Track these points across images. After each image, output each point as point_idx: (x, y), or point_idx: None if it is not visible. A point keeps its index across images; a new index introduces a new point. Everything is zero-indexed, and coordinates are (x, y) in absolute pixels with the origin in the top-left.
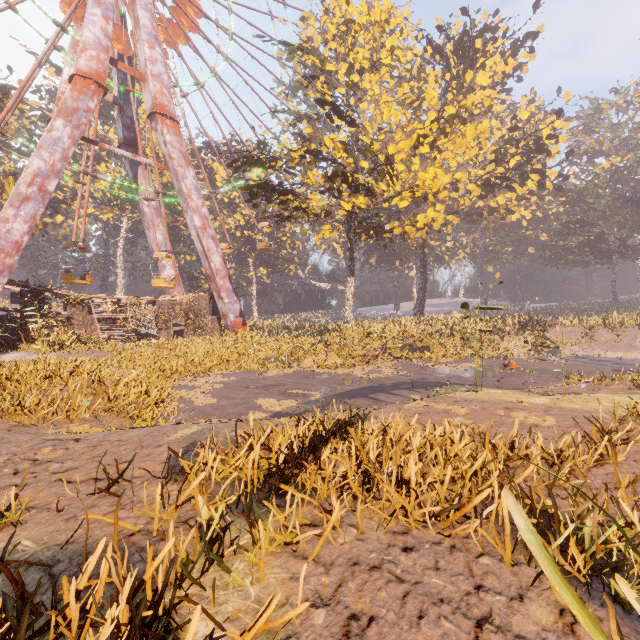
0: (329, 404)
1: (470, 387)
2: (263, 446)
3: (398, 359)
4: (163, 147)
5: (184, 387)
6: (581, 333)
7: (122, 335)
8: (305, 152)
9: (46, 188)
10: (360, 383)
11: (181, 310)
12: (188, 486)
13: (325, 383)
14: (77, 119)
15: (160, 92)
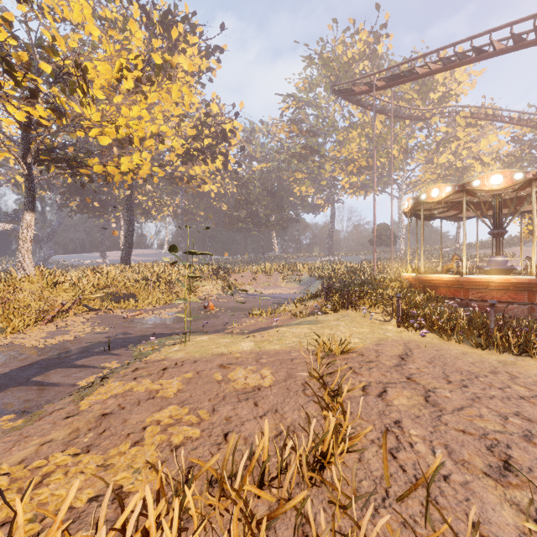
0: None
1: (178, 337)
2: None
3: (98, 311)
4: None
5: None
6: (250, 277)
7: None
8: None
9: None
10: (25, 357)
11: None
12: None
13: None
14: None
15: None
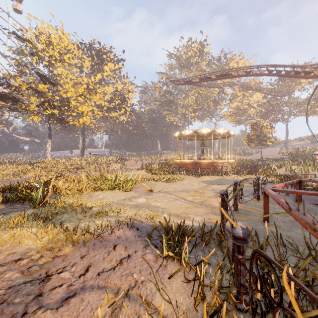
0: None
1: None
2: None
3: (72, 172)
4: None
5: None
6: (134, 162)
7: None
8: (28, 86)
9: None
10: None
11: None
12: None
13: None
14: None
15: None
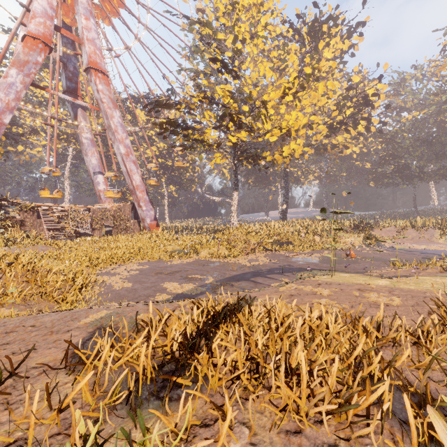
0: (220, 286)
1: (325, 272)
2: (162, 329)
3: (270, 251)
4: (96, 94)
5: (107, 274)
6: (396, 232)
7: (64, 234)
8: (202, 98)
9: (2, 121)
10: (243, 269)
11: (110, 215)
12: (84, 377)
13: (217, 269)
14: (28, 69)
15: (94, 52)
